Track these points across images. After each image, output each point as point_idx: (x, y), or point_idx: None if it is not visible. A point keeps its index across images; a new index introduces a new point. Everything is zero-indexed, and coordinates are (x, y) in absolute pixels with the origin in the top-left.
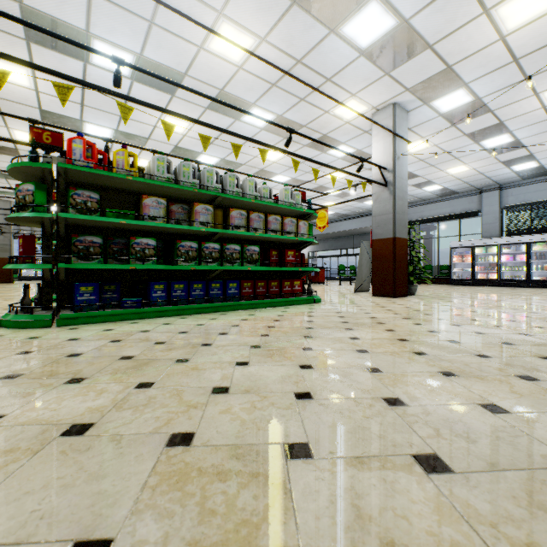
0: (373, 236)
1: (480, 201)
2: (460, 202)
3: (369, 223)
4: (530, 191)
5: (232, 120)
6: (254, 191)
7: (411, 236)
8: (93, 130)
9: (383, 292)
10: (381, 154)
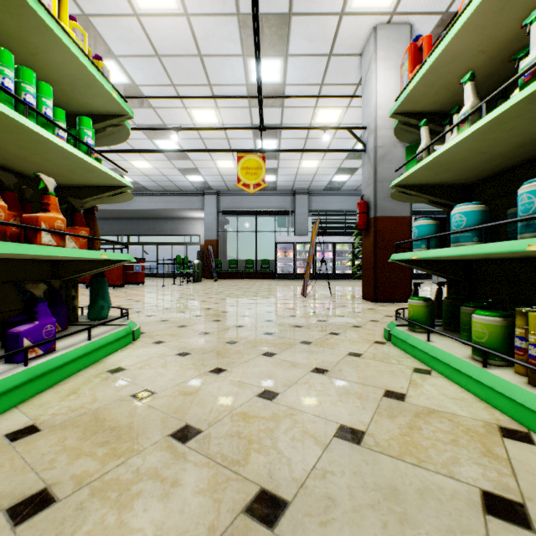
0: (380, 211)
1: (293, 202)
2: (277, 199)
3: (178, 205)
4: (326, 200)
5: None
6: None
7: (219, 227)
8: None
9: (396, 296)
10: (393, 90)
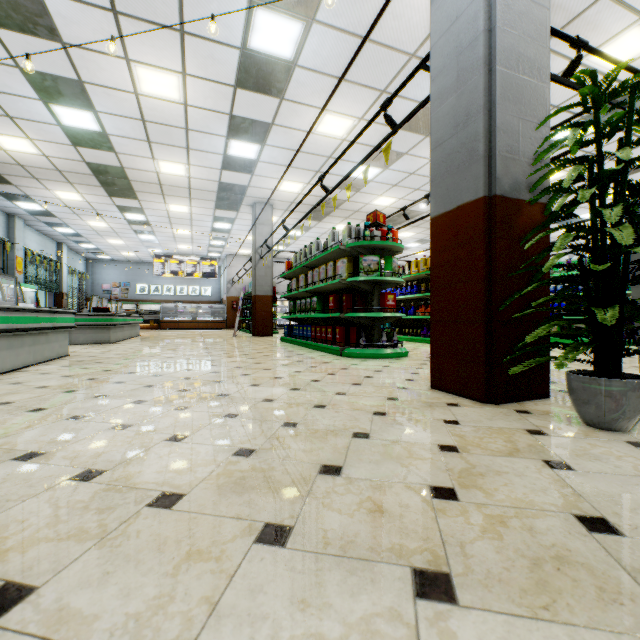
0: None
1: None
2: None
3: None
4: None
5: None
6: (315, 251)
7: None
8: None
9: None
10: None
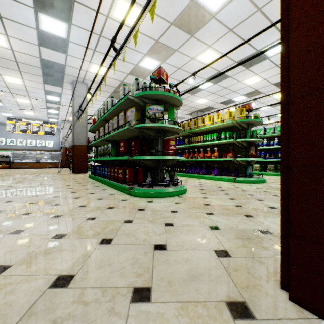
0: None
1: None
2: None
3: None
4: None
5: (212, 21)
6: (110, 107)
7: None
8: (202, 86)
9: None
10: None
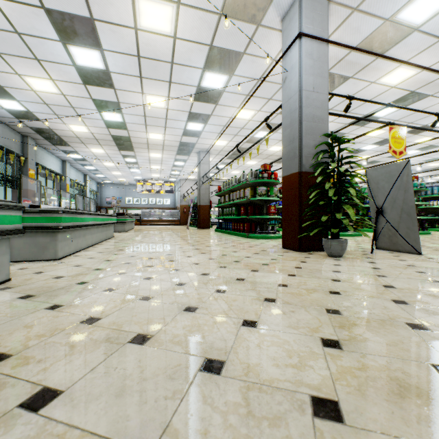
0: None
1: None
2: None
3: None
4: None
5: None
6: (234, 183)
7: None
8: None
9: None
10: None
